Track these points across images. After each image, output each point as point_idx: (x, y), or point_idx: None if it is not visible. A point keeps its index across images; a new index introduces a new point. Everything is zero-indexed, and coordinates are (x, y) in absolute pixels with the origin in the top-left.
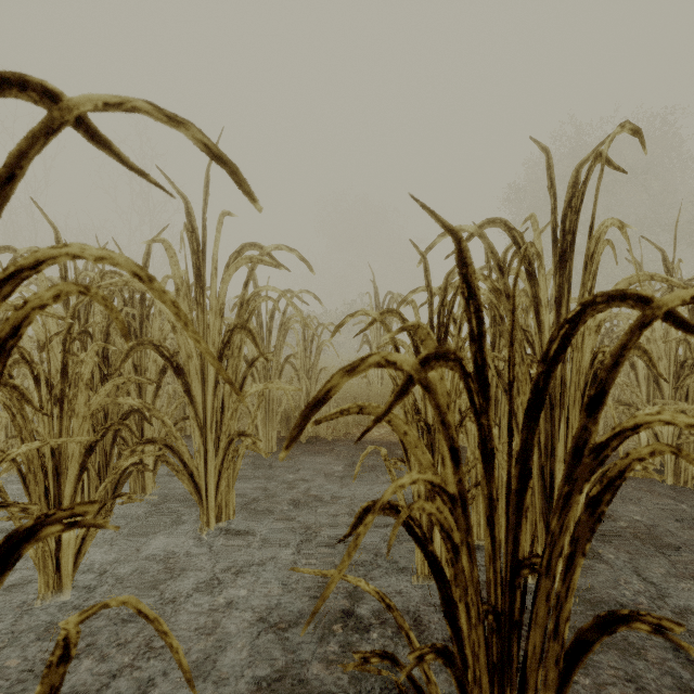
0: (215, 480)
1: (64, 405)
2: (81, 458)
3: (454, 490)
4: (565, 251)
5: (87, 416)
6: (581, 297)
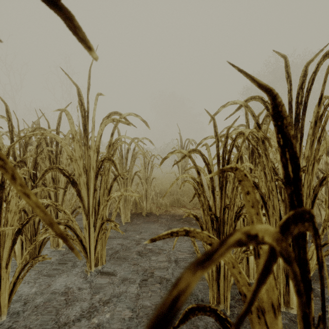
0: (94, 244)
1: (2, 205)
2: (13, 236)
3: (269, 309)
4: (298, 114)
5: (17, 212)
6: (311, 142)
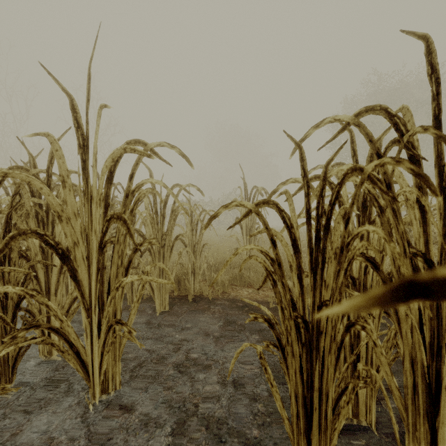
0: (98, 359)
1: None
2: None
3: None
4: None
5: None
6: None
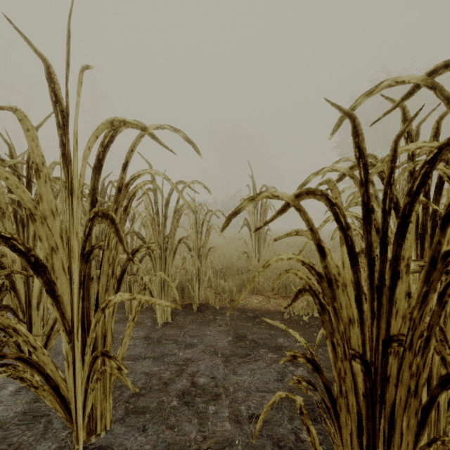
0: (82, 397)
1: None
2: None
3: None
4: None
5: None
6: None
